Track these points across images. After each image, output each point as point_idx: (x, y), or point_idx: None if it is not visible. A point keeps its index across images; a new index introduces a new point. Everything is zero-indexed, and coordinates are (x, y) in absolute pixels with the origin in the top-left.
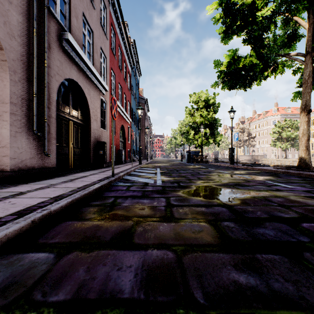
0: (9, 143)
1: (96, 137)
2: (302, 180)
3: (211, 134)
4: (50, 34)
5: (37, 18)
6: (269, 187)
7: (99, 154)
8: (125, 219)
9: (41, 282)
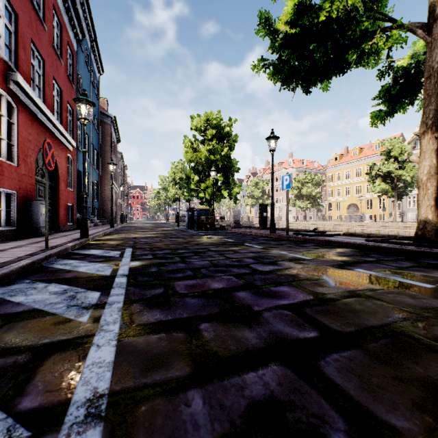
0: None
1: None
2: None
3: (224, 183)
4: None
5: None
6: None
7: None
8: None
9: None
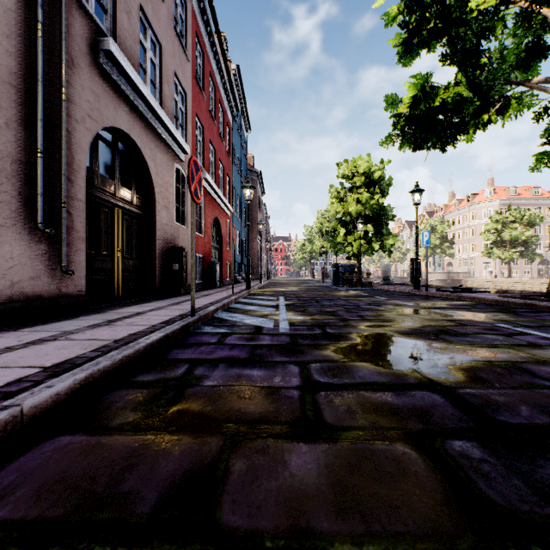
0: None
1: (167, 238)
2: None
3: (376, 234)
4: (73, 38)
5: (45, 6)
6: (510, 337)
7: (173, 271)
8: (205, 429)
9: None
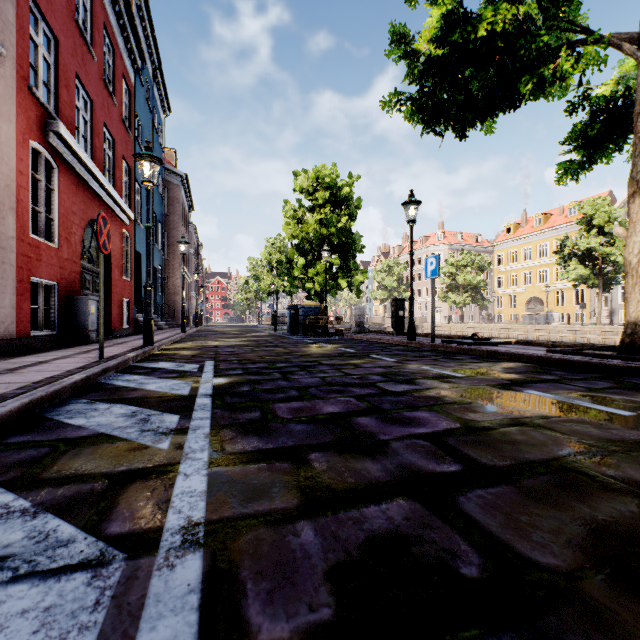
0: None
1: None
2: None
3: (341, 268)
4: None
5: None
6: None
7: None
8: None
9: None
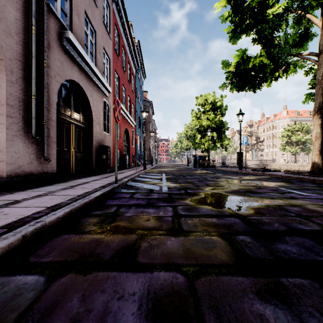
0: (5, 147)
1: (99, 141)
2: (317, 187)
3: (218, 137)
4: (50, 32)
5: (35, 16)
6: (283, 194)
7: (102, 159)
8: (128, 232)
9: (26, 316)
